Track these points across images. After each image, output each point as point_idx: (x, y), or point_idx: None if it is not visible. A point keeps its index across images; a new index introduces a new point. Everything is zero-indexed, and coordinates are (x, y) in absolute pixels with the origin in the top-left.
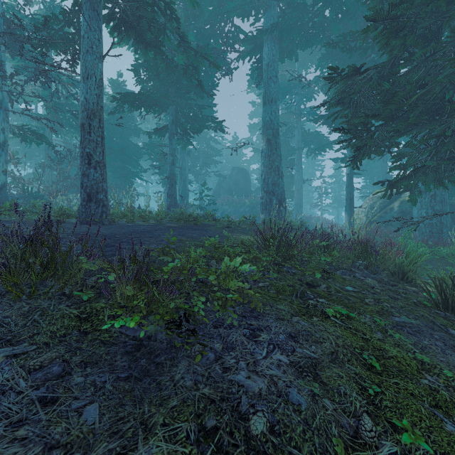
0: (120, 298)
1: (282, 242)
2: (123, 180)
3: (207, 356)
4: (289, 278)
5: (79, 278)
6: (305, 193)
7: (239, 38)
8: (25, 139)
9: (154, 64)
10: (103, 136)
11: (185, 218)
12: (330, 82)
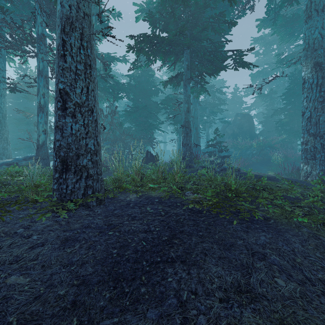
0: None
1: None
2: (145, 131)
3: None
4: None
5: None
6: None
7: None
8: None
9: None
10: (87, 61)
11: (219, 190)
12: None
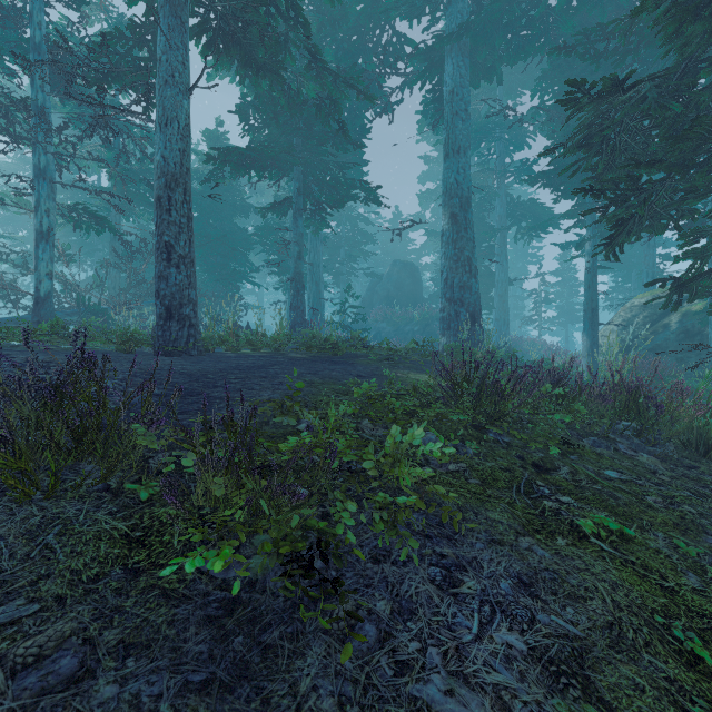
0: (203, 498)
1: (485, 388)
2: (224, 284)
3: (363, 632)
4: (501, 454)
5: (137, 457)
6: (511, 300)
7: (405, 52)
8: (79, 225)
9: (270, 100)
10: (190, 215)
11: (319, 345)
12: (569, 108)
